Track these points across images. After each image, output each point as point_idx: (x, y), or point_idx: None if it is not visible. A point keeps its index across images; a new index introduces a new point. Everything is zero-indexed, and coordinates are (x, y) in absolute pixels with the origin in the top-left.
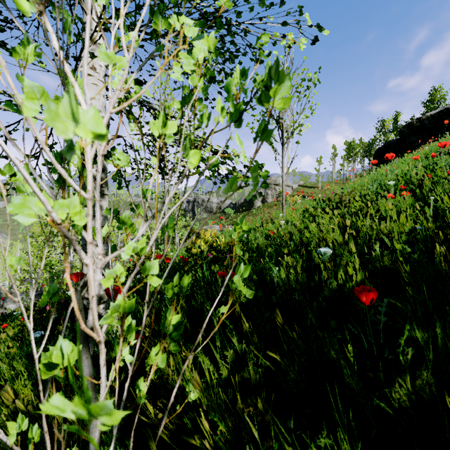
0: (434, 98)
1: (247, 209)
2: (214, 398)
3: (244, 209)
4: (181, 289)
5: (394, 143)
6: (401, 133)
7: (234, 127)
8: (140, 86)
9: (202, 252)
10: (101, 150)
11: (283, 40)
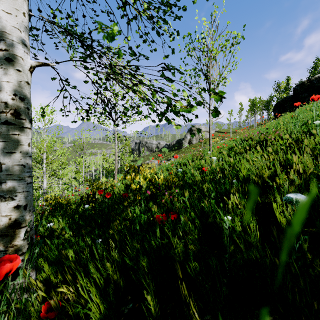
0: (318, 65)
1: (178, 149)
2: None
3: (175, 149)
4: None
5: (290, 98)
6: (295, 90)
7: None
8: None
9: (141, 188)
10: None
11: None
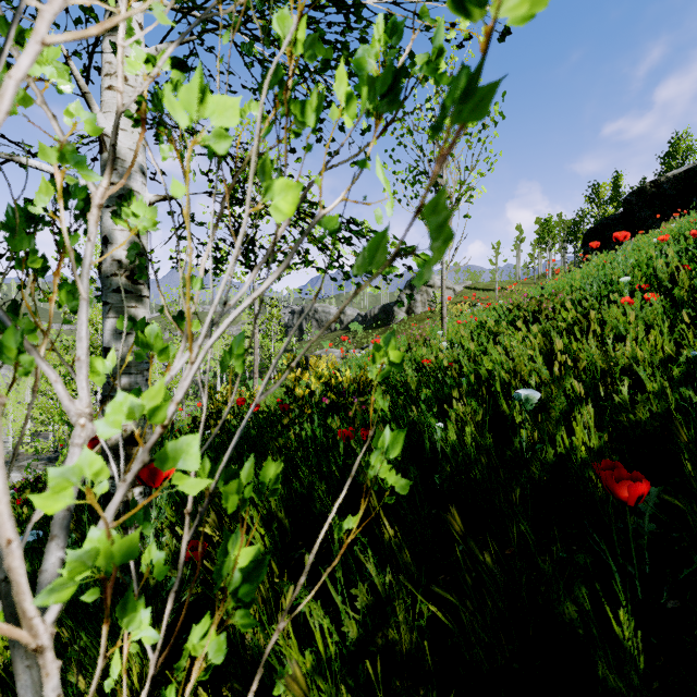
0: (678, 149)
1: (384, 324)
2: (331, 686)
3: (379, 325)
4: (261, 488)
5: (616, 219)
6: (626, 204)
7: (380, 110)
8: (182, 71)
9: (313, 395)
10: (97, 195)
11: (451, 31)
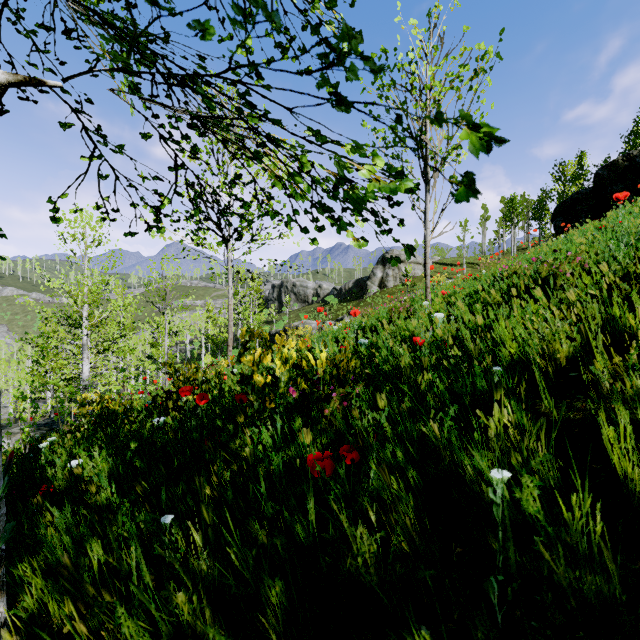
0: None
1: (358, 298)
2: None
3: (353, 298)
4: None
5: (587, 194)
6: (597, 178)
7: None
8: None
9: (278, 382)
10: None
11: None
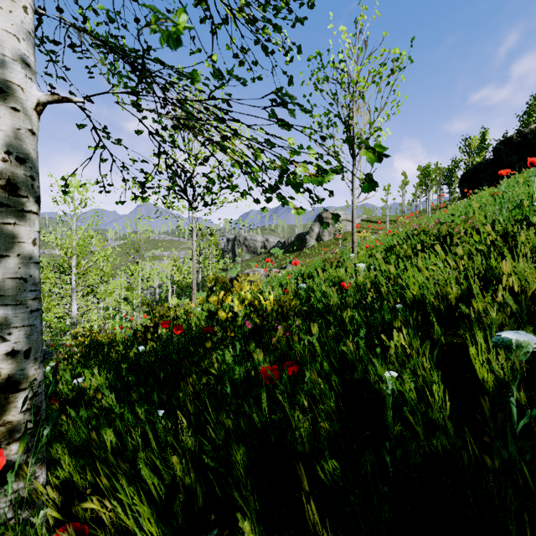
0: (534, 109)
1: (299, 249)
2: None
3: (295, 249)
4: None
5: (487, 164)
6: (496, 151)
7: None
8: None
9: (236, 317)
10: None
11: None
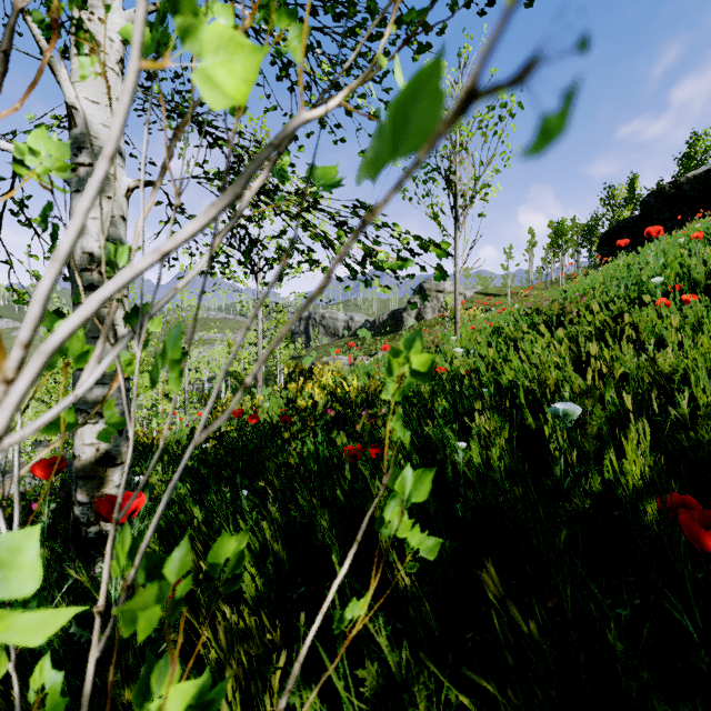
0: (696, 150)
1: (393, 331)
2: None
3: (388, 331)
4: (209, 580)
5: (633, 222)
6: (644, 206)
7: None
8: None
9: (317, 406)
10: None
11: None
